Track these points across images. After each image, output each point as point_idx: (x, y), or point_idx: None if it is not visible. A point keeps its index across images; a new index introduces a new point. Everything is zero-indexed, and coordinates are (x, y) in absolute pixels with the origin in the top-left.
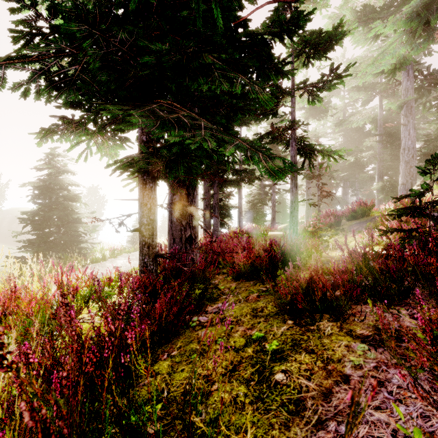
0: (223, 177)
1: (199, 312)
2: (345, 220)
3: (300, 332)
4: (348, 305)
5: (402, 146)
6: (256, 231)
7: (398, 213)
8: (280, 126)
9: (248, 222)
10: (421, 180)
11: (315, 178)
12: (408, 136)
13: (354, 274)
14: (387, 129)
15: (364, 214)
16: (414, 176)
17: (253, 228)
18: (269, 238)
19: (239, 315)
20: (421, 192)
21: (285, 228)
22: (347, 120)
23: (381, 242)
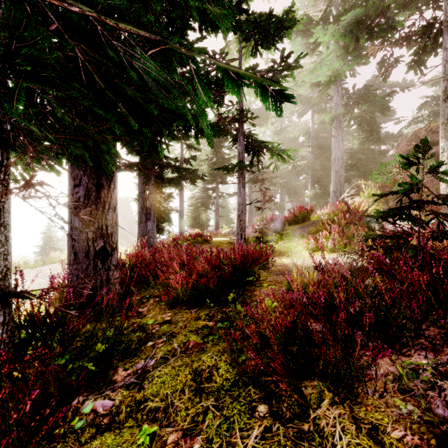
0: (161, 174)
1: (101, 385)
2: (287, 224)
3: (287, 447)
4: (362, 374)
5: (333, 156)
6: (200, 237)
7: (385, 215)
8: (226, 116)
9: (191, 227)
10: (350, 188)
11: (258, 182)
12: (338, 147)
13: (336, 299)
14: (318, 141)
15: (305, 219)
16: (342, 185)
17: (196, 234)
18: (213, 245)
19: (171, 394)
20: (410, 188)
21: (228, 233)
22: (285, 130)
23: (325, 247)
